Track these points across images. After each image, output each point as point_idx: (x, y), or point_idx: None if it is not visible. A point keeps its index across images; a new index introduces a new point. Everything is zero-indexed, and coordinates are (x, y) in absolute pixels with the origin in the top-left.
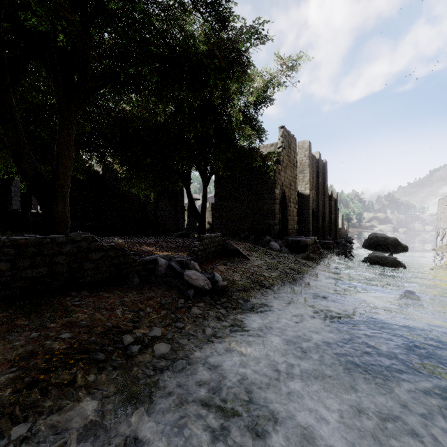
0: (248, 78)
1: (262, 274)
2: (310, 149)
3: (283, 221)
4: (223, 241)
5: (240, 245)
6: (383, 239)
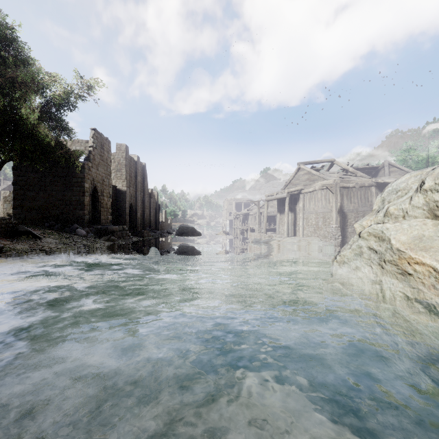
0: (30, 101)
1: (49, 246)
2: (127, 151)
3: (96, 212)
4: (12, 224)
5: (40, 231)
6: (186, 228)
